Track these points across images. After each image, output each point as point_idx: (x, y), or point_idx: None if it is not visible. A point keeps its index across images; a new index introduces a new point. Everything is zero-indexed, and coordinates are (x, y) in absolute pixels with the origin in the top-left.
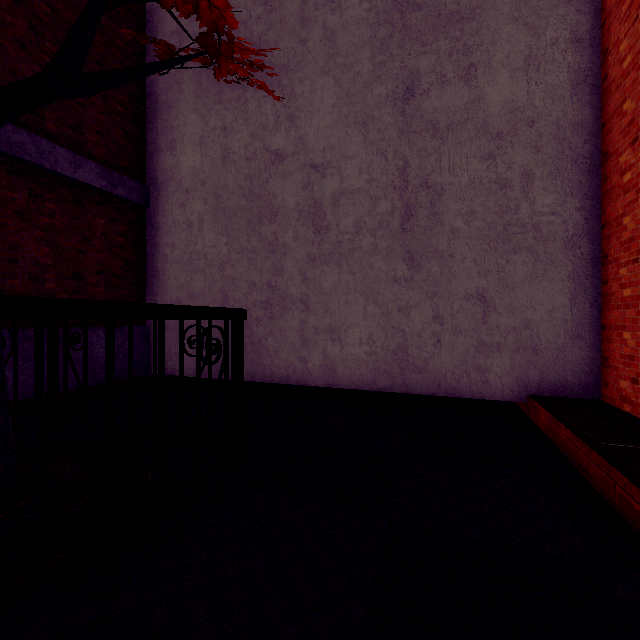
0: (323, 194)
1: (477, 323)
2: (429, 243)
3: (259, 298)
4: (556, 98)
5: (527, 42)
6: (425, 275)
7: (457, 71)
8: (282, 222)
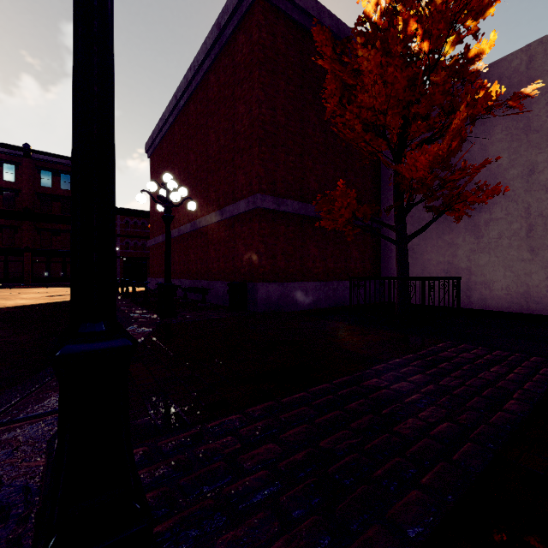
0: (479, 221)
1: None
2: (543, 243)
3: (443, 268)
4: None
5: None
6: (541, 258)
7: None
8: (456, 234)
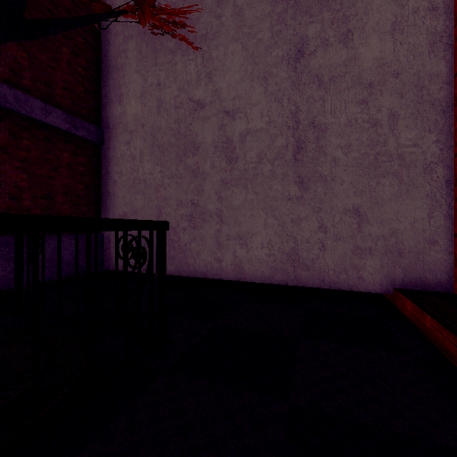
0: (233, 133)
1: (353, 232)
2: (315, 170)
3: (185, 212)
4: (417, 55)
5: (393, 11)
6: (312, 194)
7: (337, 36)
8: (202, 155)
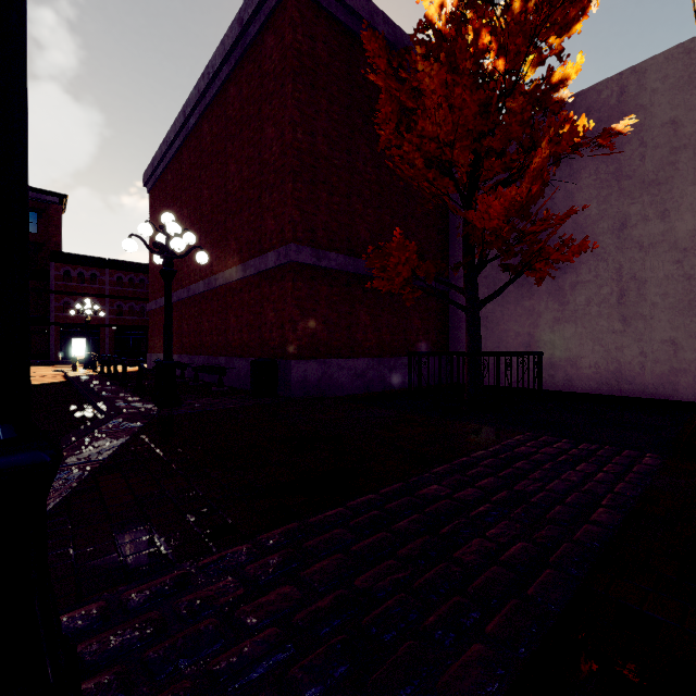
0: (564, 283)
1: (669, 357)
2: (636, 311)
3: (522, 341)
4: None
5: None
6: (634, 329)
7: (656, 213)
8: (537, 299)
